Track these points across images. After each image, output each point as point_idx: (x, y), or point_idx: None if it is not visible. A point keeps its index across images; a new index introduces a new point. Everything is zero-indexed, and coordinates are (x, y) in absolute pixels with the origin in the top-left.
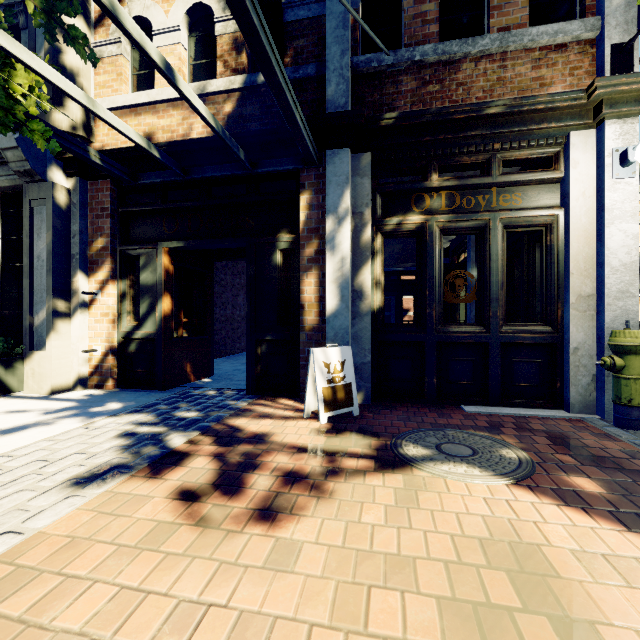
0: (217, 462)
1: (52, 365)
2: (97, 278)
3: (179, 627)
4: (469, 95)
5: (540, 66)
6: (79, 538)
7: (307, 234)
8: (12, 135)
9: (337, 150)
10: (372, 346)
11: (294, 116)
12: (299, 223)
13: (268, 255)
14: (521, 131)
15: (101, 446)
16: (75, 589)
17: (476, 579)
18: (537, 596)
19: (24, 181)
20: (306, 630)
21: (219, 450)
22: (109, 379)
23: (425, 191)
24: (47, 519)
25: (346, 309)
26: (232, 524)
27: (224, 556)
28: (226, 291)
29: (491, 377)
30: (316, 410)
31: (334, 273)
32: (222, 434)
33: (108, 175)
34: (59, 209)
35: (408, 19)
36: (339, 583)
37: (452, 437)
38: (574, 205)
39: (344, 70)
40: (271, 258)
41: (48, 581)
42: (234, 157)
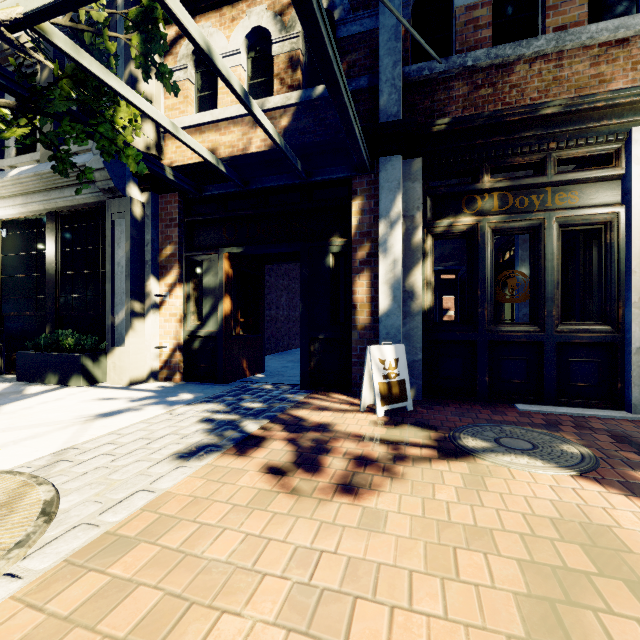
0: (292, 446)
1: (130, 359)
2: (166, 282)
3: (300, 566)
4: (523, 96)
5: (599, 63)
6: (197, 498)
7: (359, 238)
8: (100, 158)
9: (389, 157)
10: (423, 344)
11: (353, 130)
12: (351, 227)
13: (321, 258)
14: (578, 129)
15: (189, 429)
16: (209, 534)
17: (550, 550)
18: (611, 567)
19: (107, 197)
20: (405, 575)
21: (290, 436)
22: (177, 373)
23: (476, 193)
24: (168, 482)
25: (398, 309)
26: (320, 495)
27: (321, 518)
28: (271, 292)
29: (546, 376)
30: (370, 404)
31: (386, 274)
32: (289, 423)
33: (176, 189)
34: (136, 221)
35: (459, 26)
36: (425, 544)
37: (509, 432)
38: (637, 202)
39: (396, 80)
40: (324, 261)
41: (186, 527)
42: (290, 168)
